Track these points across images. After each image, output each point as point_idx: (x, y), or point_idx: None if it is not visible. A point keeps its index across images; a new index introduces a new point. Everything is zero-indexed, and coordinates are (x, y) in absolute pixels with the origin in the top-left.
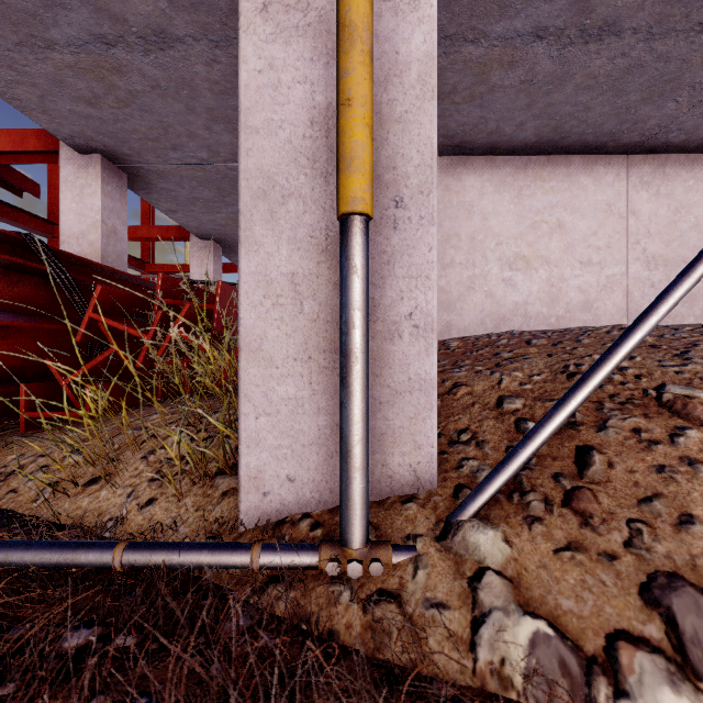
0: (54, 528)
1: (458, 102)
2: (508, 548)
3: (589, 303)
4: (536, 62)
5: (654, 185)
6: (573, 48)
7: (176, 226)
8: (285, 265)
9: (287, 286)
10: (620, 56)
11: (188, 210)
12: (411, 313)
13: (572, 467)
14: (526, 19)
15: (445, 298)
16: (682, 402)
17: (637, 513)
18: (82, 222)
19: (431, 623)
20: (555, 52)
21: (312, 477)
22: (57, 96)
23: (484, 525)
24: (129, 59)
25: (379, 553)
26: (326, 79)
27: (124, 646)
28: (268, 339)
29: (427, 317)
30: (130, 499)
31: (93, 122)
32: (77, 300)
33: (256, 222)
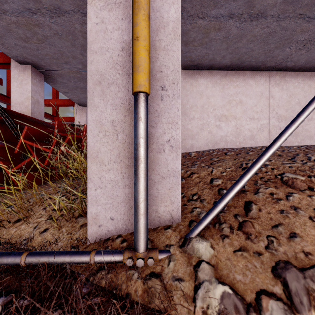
0: None
1: (196, 46)
2: (212, 250)
3: (253, 136)
4: (230, 28)
5: (280, 84)
6: (246, 23)
7: (68, 100)
8: (109, 116)
9: (110, 126)
10: (266, 27)
11: (73, 92)
12: (169, 140)
13: (243, 211)
14: (225, 9)
15: (190, 133)
16: (292, 181)
17: (271, 232)
18: (22, 96)
19: (175, 288)
20: (238, 24)
21: (122, 217)
22: (8, 36)
23: (202, 239)
24: (43, 20)
25: (152, 254)
26: (129, 28)
27: (22, 305)
28: (101, 152)
29: (177, 142)
30: (35, 229)
31: (27, 50)
32: (16, 133)
33: (95, 96)
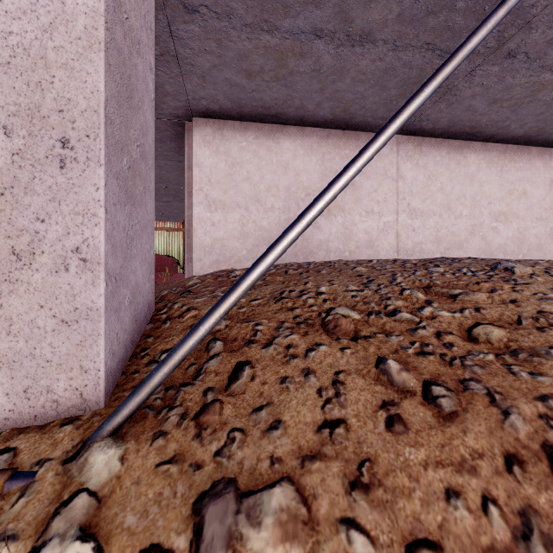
0: None
1: (268, 80)
2: (118, 466)
3: (372, 242)
4: (320, 55)
5: (415, 158)
6: (345, 49)
7: None
8: None
9: None
10: (378, 60)
11: None
12: (78, 247)
13: (225, 381)
14: (305, 20)
15: (267, 235)
16: (335, 321)
17: (244, 422)
18: None
19: None
20: (332, 50)
21: None
22: None
23: (113, 444)
24: None
25: None
26: None
27: None
28: None
29: (94, 252)
30: None
31: None
32: None
33: None
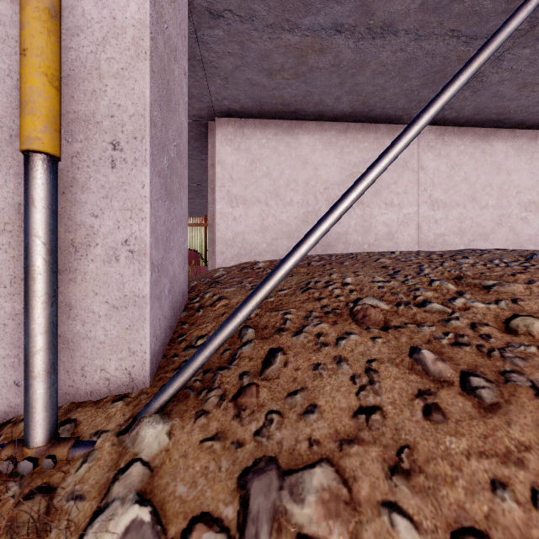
0: None
1: (287, 78)
2: (167, 440)
3: (391, 234)
4: (340, 50)
5: (436, 148)
6: (365, 42)
7: None
8: (12, 196)
9: (14, 215)
10: (399, 50)
11: None
12: (126, 240)
13: (259, 366)
14: (326, 16)
15: (286, 229)
16: (363, 311)
17: (280, 405)
18: None
19: (63, 514)
20: (352, 43)
21: None
22: None
23: (160, 420)
24: None
25: (56, 450)
26: None
27: None
28: None
29: (141, 244)
30: None
31: None
32: None
33: None
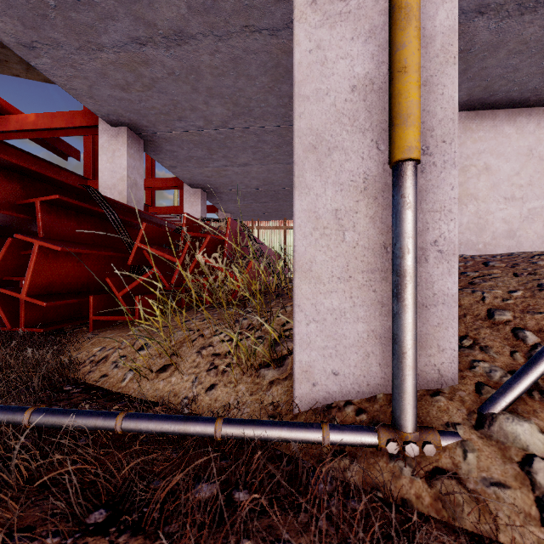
0: (151, 404)
1: None
2: None
3: (512, 232)
4: (476, 33)
5: None
6: (510, 20)
7: (173, 178)
8: (330, 203)
9: (332, 220)
10: None
11: (184, 166)
12: (435, 241)
13: None
14: None
15: None
16: None
17: None
18: (114, 177)
19: (495, 499)
20: (493, 24)
21: (352, 372)
22: (101, 85)
23: (517, 418)
24: (154, 54)
25: (429, 436)
26: (364, 54)
27: (242, 500)
28: (316, 262)
29: (450, 244)
30: (195, 384)
31: (124, 103)
32: (123, 234)
33: (307, 170)
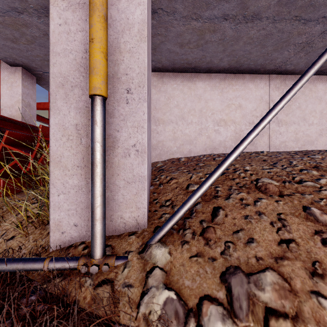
0: None
1: (192, 48)
2: (169, 256)
3: (253, 141)
4: (225, 30)
5: (281, 88)
6: (241, 25)
7: None
8: (72, 120)
9: (74, 130)
10: (262, 29)
11: None
12: (135, 144)
13: (210, 217)
14: (219, 10)
15: (188, 138)
16: (265, 186)
17: (231, 238)
18: (12, 100)
19: (123, 294)
20: (233, 26)
21: (86, 224)
22: None
23: (162, 245)
24: (30, 20)
25: (108, 260)
26: None
27: None
28: (64, 157)
29: (142, 146)
30: (3, 236)
31: (16, 51)
32: (0, 137)
33: (58, 99)
